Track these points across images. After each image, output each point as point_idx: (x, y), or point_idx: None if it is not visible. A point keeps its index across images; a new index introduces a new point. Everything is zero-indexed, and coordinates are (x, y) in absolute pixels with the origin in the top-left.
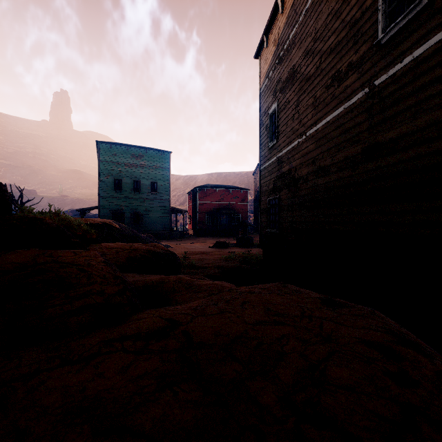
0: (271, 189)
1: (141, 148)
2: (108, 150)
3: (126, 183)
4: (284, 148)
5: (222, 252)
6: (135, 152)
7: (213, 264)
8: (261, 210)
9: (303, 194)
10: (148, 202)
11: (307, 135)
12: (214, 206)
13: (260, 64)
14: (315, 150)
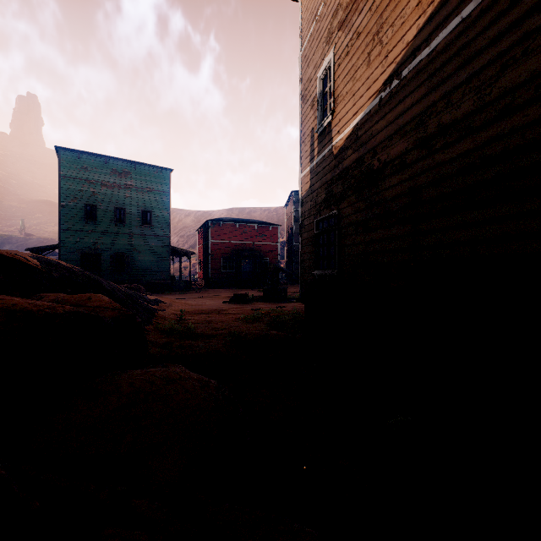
0: (321, 203)
1: (126, 161)
2: (75, 161)
3: (104, 211)
4: (349, 124)
5: (242, 309)
6: (117, 167)
7: (225, 330)
8: (303, 241)
9: (393, 195)
10: (137, 238)
11: (404, 75)
12: (233, 247)
13: (301, 7)
14: (427, 96)
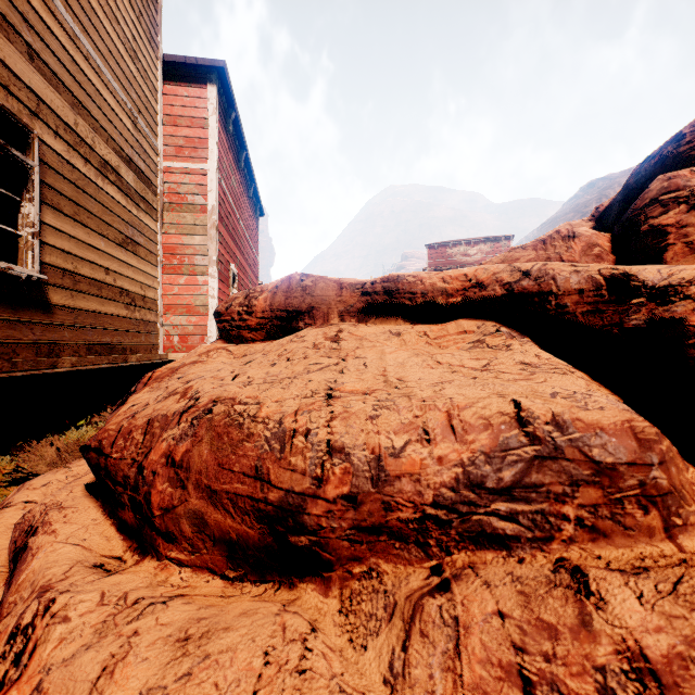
0: None
1: None
2: None
3: None
4: None
5: None
6: None
7: None
8: None
9: None
10: None
11: None
12: None
13: None
14: None
